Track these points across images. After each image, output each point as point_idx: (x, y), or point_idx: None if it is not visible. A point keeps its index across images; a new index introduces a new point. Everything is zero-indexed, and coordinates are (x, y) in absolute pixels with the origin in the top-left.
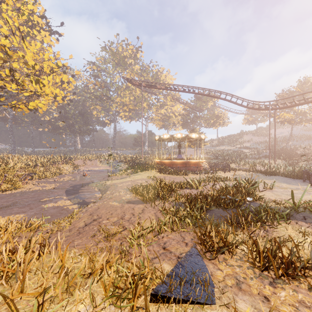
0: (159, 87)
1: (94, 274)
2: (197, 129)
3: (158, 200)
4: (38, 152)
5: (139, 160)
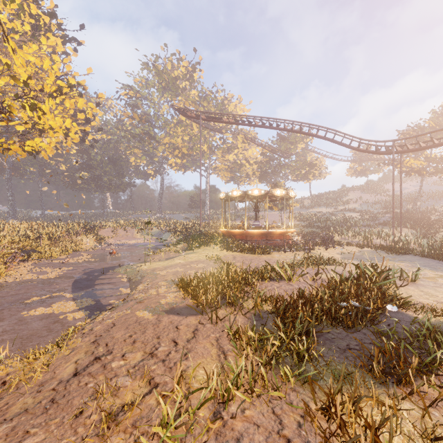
0: (226, 120)
1: None
2: (281, 183)
3: (223, 307)
4: (49, 216)
5: (196, 228)
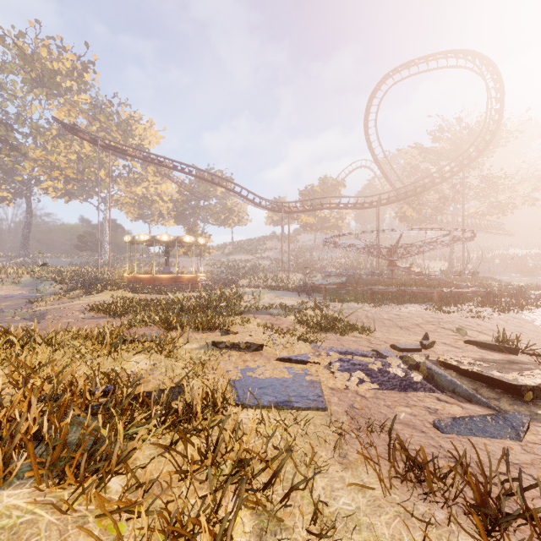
0: (132, 153)
1: (80, 339)
2: (198, 227)
3: (129, 313)
4: None
5: (91, 275)
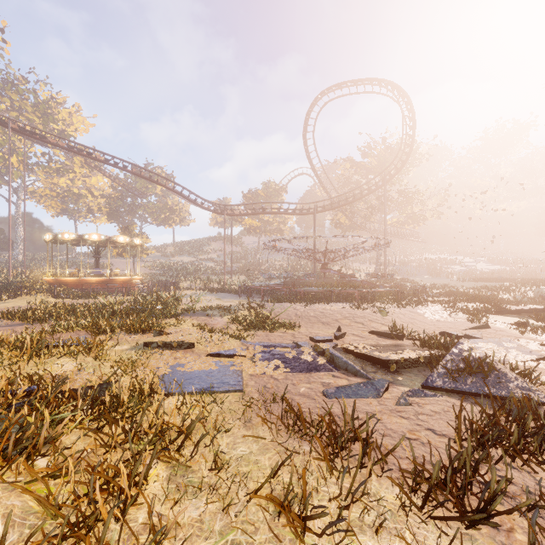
0: (54, 141)
1: None
2: (134, 227)
3: (51, 319)
4: None
5: (0, 278)
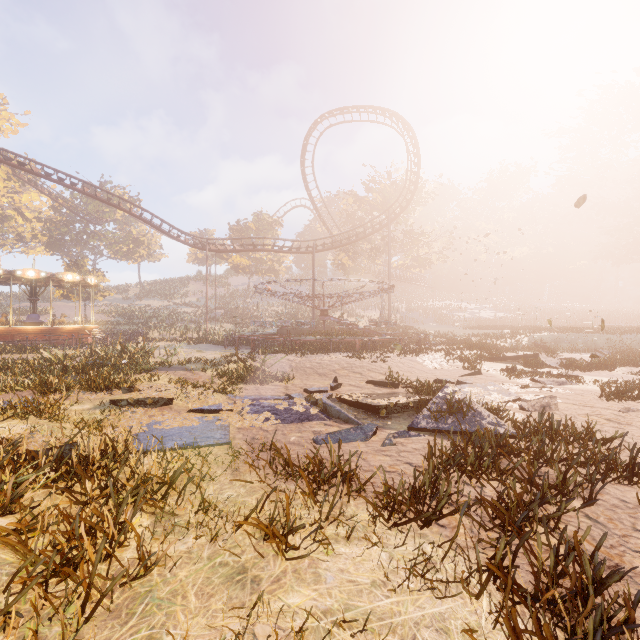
0: None
1: None
2: (86, 261)
3: None
4: None
5: None
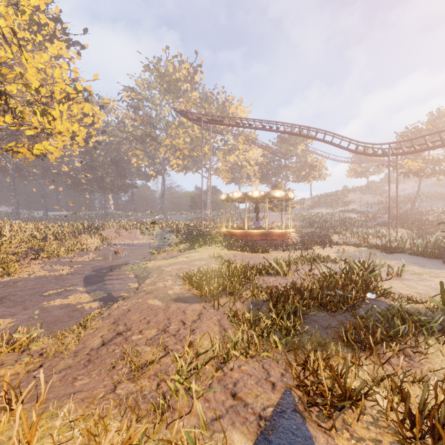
0: (227, 122)
1: None
2: (282, 184)
3: (224, 296)
4: (52, 217)
5: (197, 229)
